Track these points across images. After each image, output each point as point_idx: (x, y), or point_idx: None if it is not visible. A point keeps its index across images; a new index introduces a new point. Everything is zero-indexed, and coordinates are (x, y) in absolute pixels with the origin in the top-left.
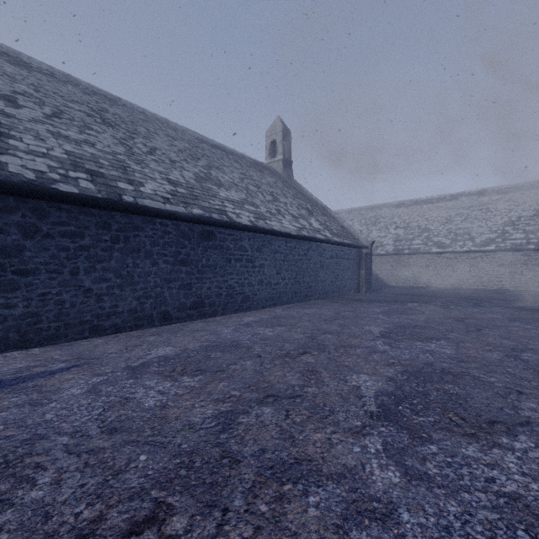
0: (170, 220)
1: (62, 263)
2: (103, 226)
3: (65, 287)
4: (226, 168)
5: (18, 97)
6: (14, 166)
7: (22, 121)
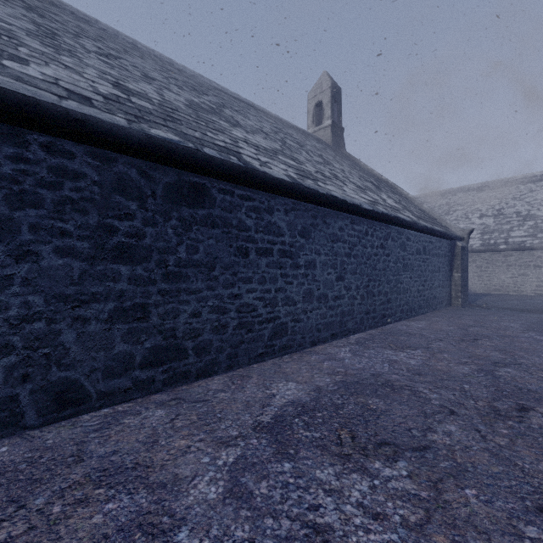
0: (82, 143)
1: None
2: None
3: None
4: (252, 115)
5: None
6: None
7: None
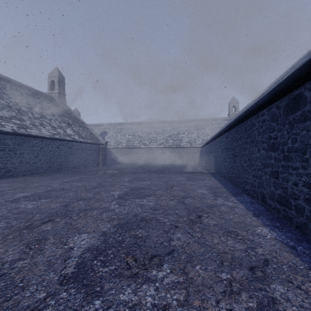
0: None
1: None
2: None
3: None
4: (6, 95)
5: None
6: None
7: None
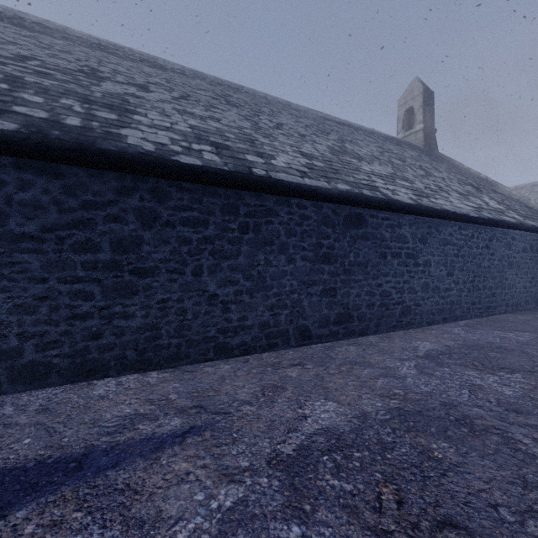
0: (309, 200)
1: (184, 260)
2: (229, 210)
3: (186, 292)
4: (360, 141)
5: (150, 85)
6: (134, 138)
7: (150, 101)
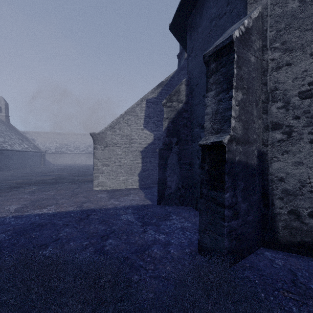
0: None
1: None
2: None
3: None
4: None
5: None
6: None
7: None
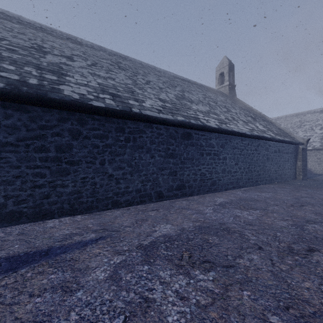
0: (162, 125)
1: (95, 156)
2: (119, 130)
3: (96, 173)
4: (193, 91)
5: (74, 57)
6: (67, 91)
7: (74, 67)
